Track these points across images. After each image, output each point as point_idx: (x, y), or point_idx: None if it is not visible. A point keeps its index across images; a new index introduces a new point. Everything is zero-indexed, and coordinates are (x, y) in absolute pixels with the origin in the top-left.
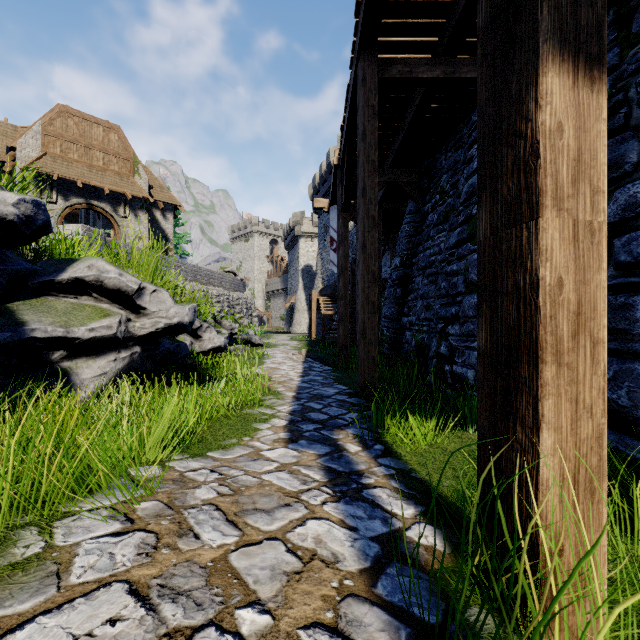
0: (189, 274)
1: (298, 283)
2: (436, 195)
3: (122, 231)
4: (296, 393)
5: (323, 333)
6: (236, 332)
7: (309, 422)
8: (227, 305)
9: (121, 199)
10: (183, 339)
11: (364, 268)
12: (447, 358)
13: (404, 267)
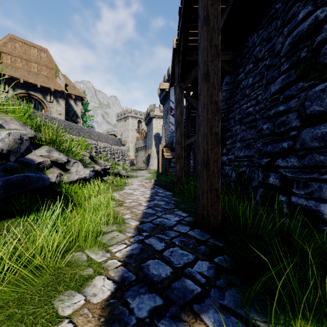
0: (85, 134)
1: (152, 143)
2: (249, 65)
3: (48, 110)
4: (139, 222)
5: (165, 169)
6: (108, 168)
7: (144, 287)
8: (110, 153)
9: (48, 91)
10: (52, 171)
11: (207, 98)
12: (278, 188)
13: (222, 121)
